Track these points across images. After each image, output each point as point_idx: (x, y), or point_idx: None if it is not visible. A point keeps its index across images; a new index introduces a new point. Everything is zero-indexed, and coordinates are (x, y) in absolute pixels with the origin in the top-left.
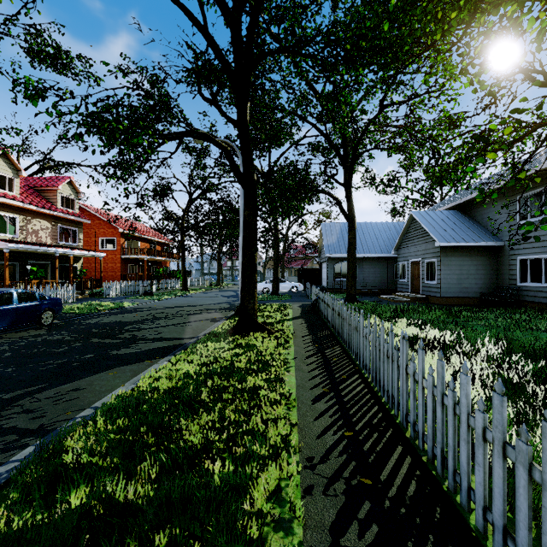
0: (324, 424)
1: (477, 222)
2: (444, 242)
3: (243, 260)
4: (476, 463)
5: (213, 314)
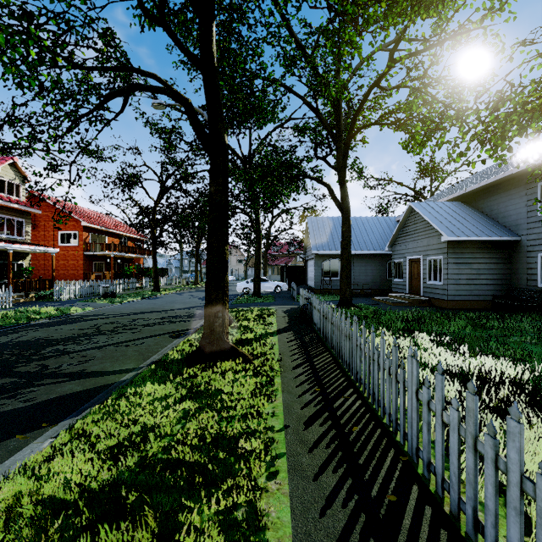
0: None
1: (485, 215)
2: (452, 236)
3: (208, 255)
4: None
5: (177, 325)
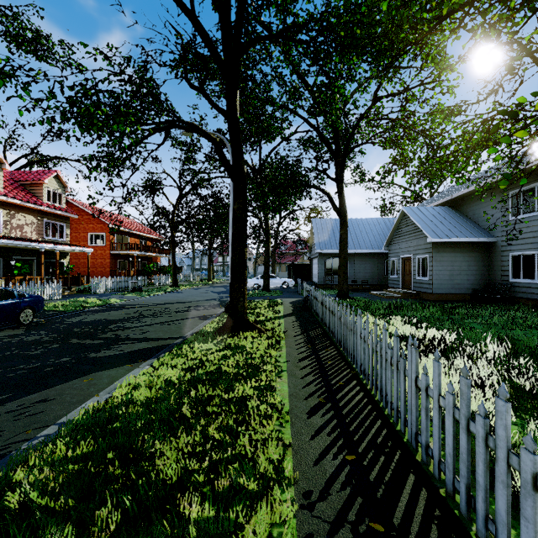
0: (322, 444)
1: (468, 218)
2: (436, 238)
3: (232, 256)
4: (522, 516)
5: (202, 312)
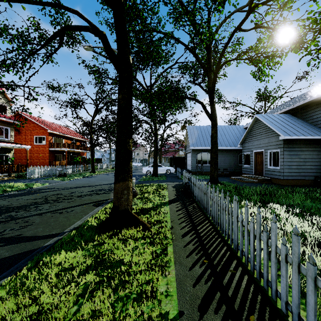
0: None
1: (307, 122)
2: (287, 136)
3: (116, 147)
4: None
5: (100, 196)
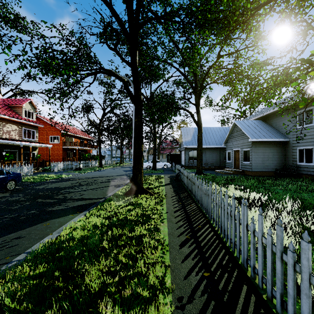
0: (188, 266)
1: (273, 127)
2: (254, 138)
3: (134, 149)
4: None
5: (116, 182)
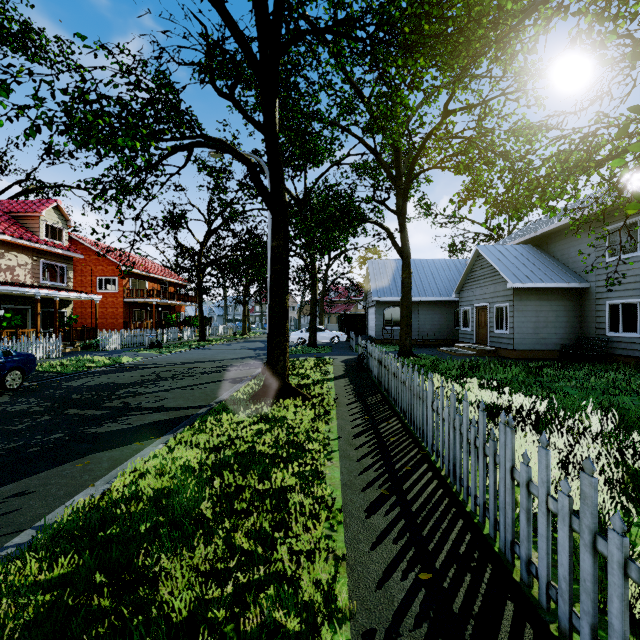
0: (386, 557)
1: (556, 259)
2: (517, 283)
3: (270, 304)
4: None
5: (234, 373)
